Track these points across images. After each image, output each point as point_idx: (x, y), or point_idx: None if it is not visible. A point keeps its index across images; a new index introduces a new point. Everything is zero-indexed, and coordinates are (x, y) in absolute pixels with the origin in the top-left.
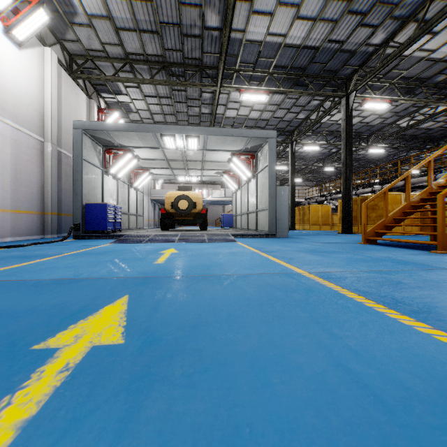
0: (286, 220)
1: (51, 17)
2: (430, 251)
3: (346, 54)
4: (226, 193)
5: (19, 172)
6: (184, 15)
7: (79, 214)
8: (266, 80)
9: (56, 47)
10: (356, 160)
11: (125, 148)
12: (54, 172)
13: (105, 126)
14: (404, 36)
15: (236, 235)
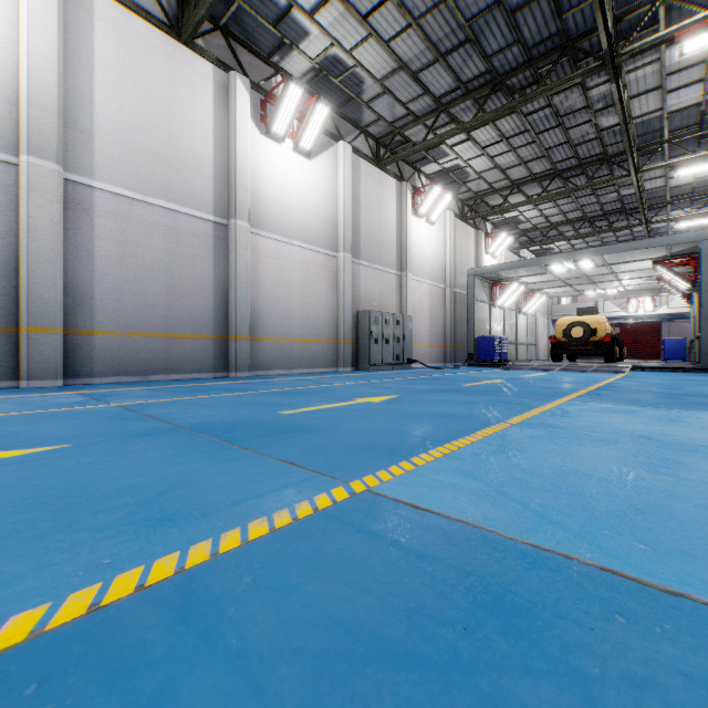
0: None
1: (453, 195)
2: None
3: None
4: None
5: (432, 316)
6: (572, 133)
7: (472, 346)
8: None
9: (452, 203)
10: None
11: (511, 279)
12: (452, 311)
13: (493, 268)
14: None
15: (642, 368)
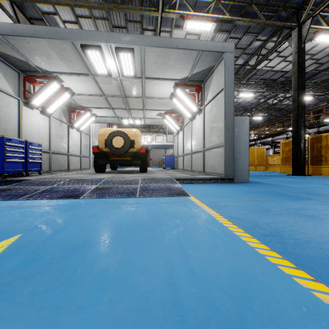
0: (245, 160)
1: None
2: None
3: None
4: (168, 138)
5: None
6: None
7: None
8: (211, 11)
9: None
10: (279, 110)
11: (49, 75)
12: None
13: (0, 27)
14: None
15: (182, 180)
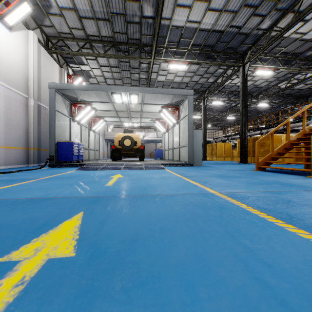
0: (200, 153)
1: (33, 8)
2: (306, 176)
3: (243, 36)
4: (158, 134)
5: (10, 119)
6: (128, 7)
7: (53, 149)
8: (186, 55)
9: (37, 30)
10: (249, 111)
11: (86, 102)
12: (36, 119)
13: (72, 86)
14: (284, 23)
15: (165, 164)
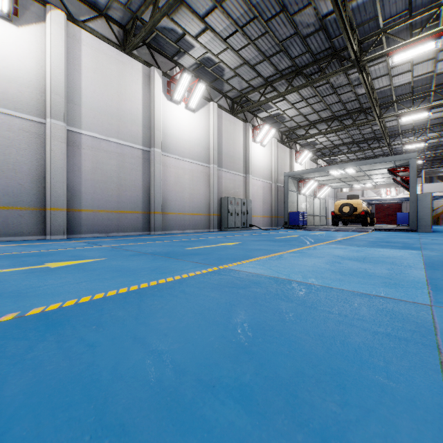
0: (428, 219)
1: (276, 130)
2: None
3: None
4: (423, 188)
5: (264, 200)
6: (342, 96)
7: (287, 217)
8: (431, 95)
9: (276, 133)
10: None
11: (309, 178)
12: (275, 196)
13: (298, 172)
14: None
15: (379, 229)
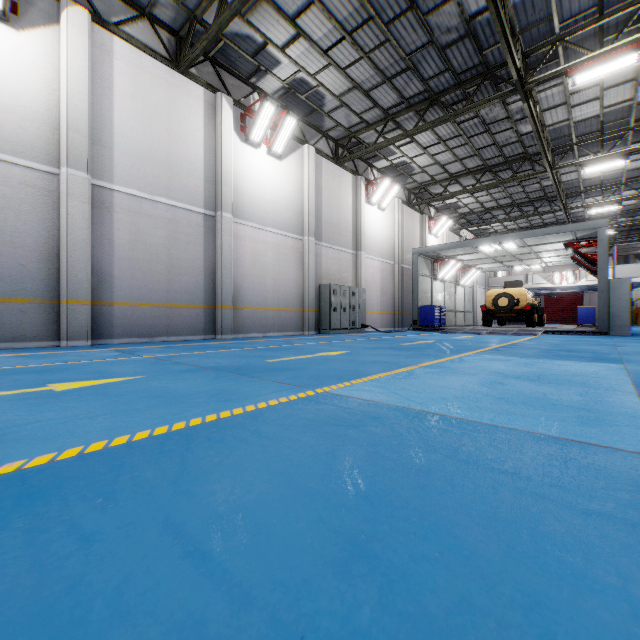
0: (624, 316)
1: (400, 186)
2: None
3: None
4: (615, 272)
5: (383, 288)
6: (498, 137)
7: (416, 314)
8: (629, 134)
9: (400, 192)
10: None
11: (449, 257)
12: (400, 283)
13: (433, 248)
14: None
15: (553, 332)
